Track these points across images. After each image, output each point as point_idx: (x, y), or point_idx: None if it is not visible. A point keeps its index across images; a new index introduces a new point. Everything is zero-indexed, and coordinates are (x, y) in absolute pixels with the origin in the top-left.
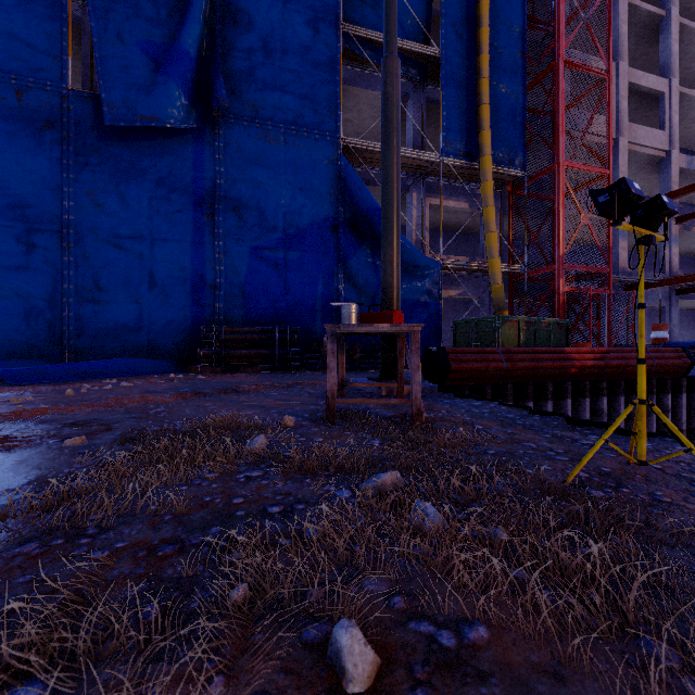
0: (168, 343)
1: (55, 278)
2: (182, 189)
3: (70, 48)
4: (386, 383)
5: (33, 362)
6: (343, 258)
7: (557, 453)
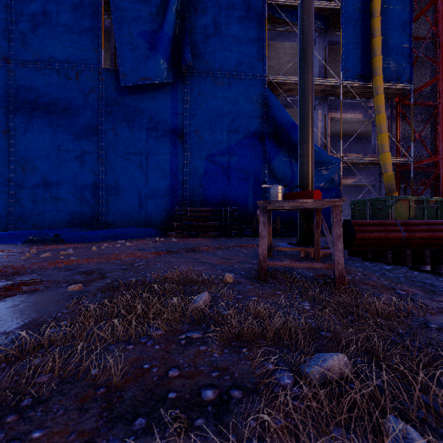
0: (156, 218)
1: (95, 180)
2: (165, 121)
3: (102, 43)
4: (304, 248)
5: (83, 229)
6: (268, 159)
7: None
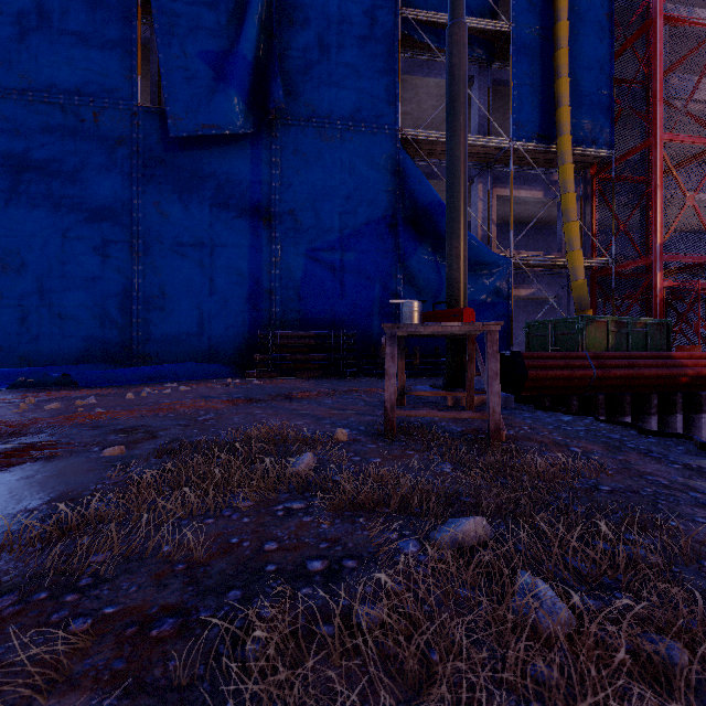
0: (227, 348)
1: (126, 286)
2: (240, 195)
3: (139, 66)
4: (452, 392)
5: (106, 366)
6: (402, 258)
7: (705, 495)
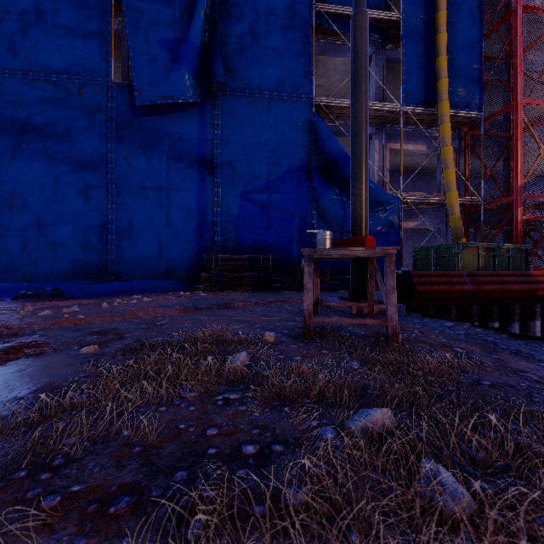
0: (180, 268)
1: (103, 221)
2: (190, 149)
3: (112, 52)
4: (356, 303)
5: (88, 282)
6: (315, 198)
7: None
